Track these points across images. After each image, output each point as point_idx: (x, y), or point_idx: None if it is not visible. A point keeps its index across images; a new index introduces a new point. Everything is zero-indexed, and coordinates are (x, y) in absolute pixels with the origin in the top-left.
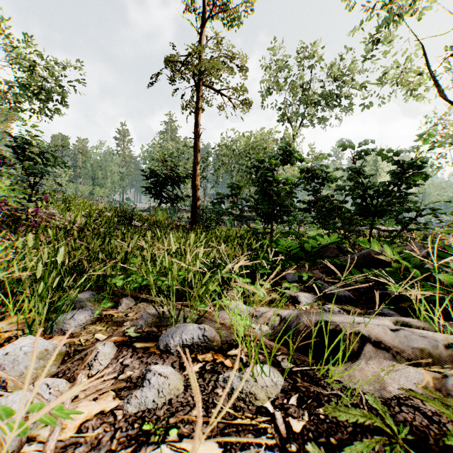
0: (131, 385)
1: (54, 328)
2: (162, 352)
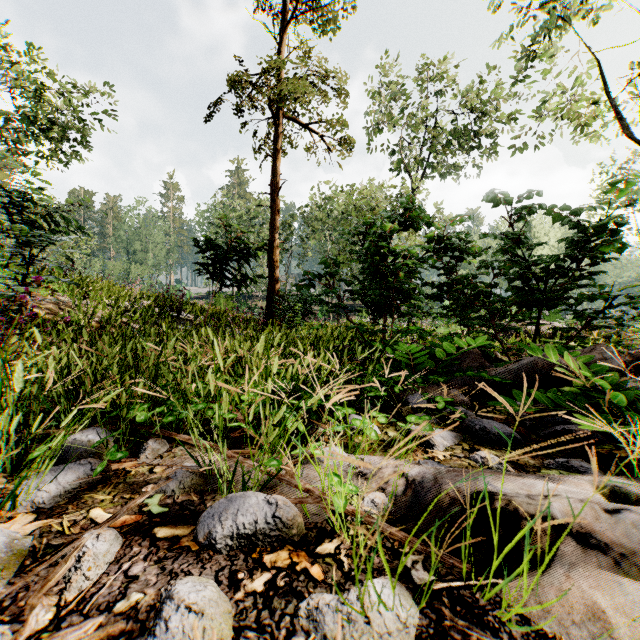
0: (134, 626)
1: (21, 499)
2: (201, 547)
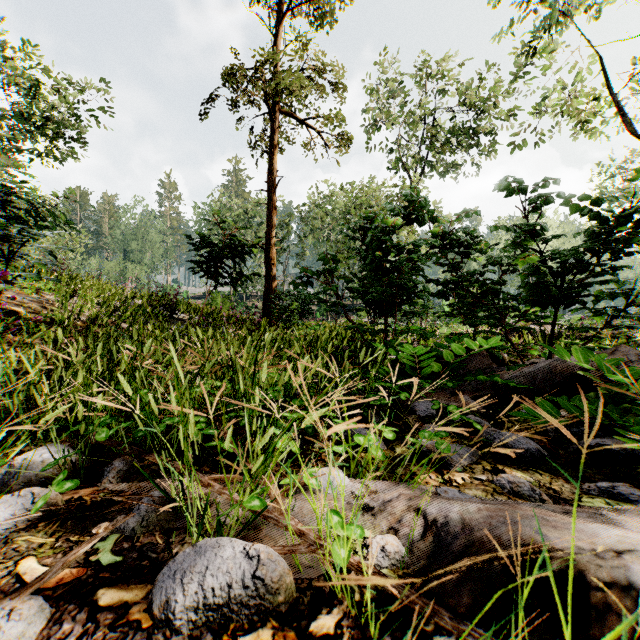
0: None
1: None
2: (156, 621)
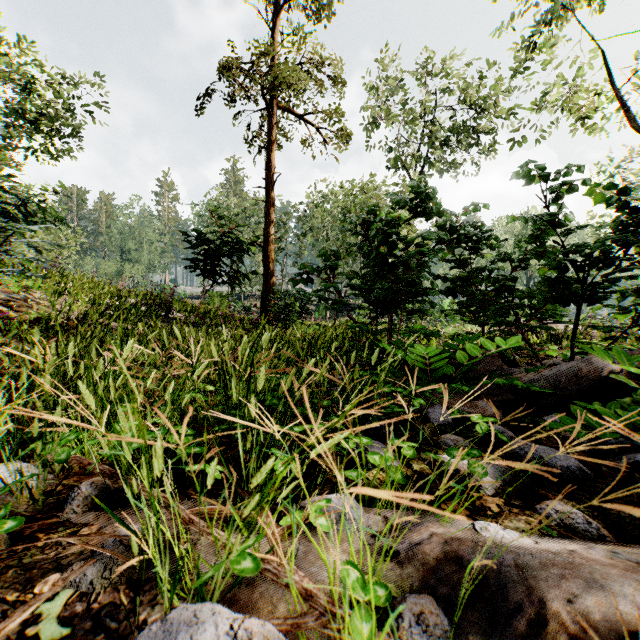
0: None
1: None
2: None
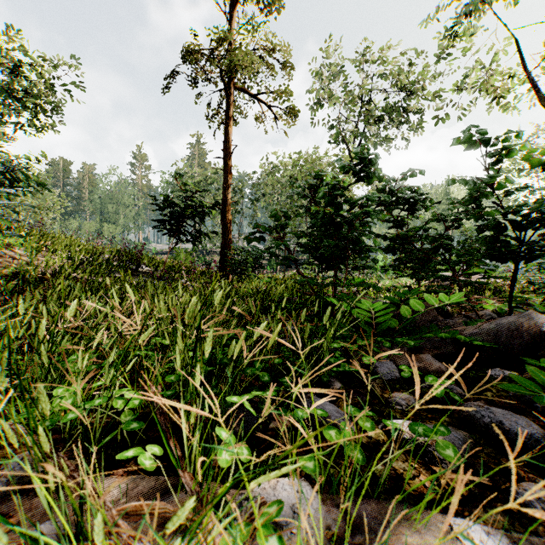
0: None
1: None
2: None
